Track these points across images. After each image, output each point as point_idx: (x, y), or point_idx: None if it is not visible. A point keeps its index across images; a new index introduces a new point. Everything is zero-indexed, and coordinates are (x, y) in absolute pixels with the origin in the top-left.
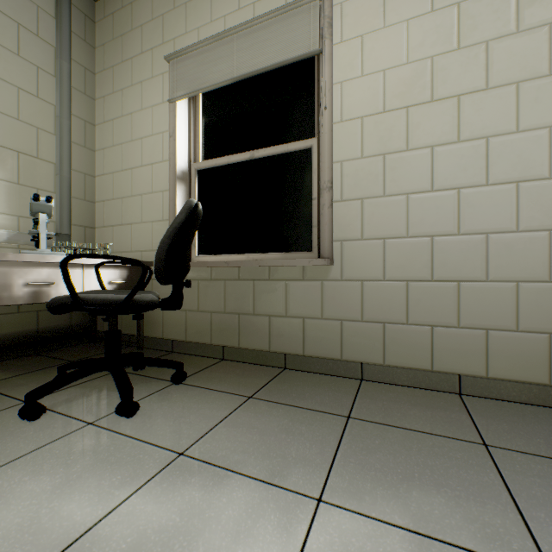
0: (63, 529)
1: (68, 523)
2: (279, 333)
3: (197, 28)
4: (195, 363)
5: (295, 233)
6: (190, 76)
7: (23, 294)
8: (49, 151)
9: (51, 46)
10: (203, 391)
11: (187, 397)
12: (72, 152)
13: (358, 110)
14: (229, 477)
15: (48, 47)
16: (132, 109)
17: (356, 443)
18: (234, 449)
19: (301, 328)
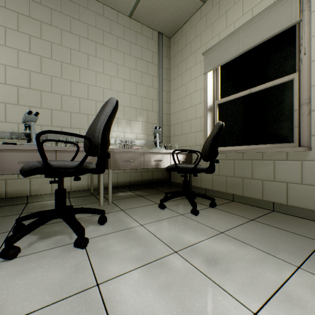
0: (186, 241)
1: (187, 240)
2: (269, 190)
3: (218, 34)
4: (218, 200)
5: (280, 132)
6: (214, 59)
7: (153, 164)
8: (155, 107)
9: (156, 65)
10: (225, 212)
11: (218, 213)
12: (162, 106)
13: None
14: (246, 246)
15: (155, 66)
16: (186, 82)
17: None
18: (246, 237)
19: (285, 188)
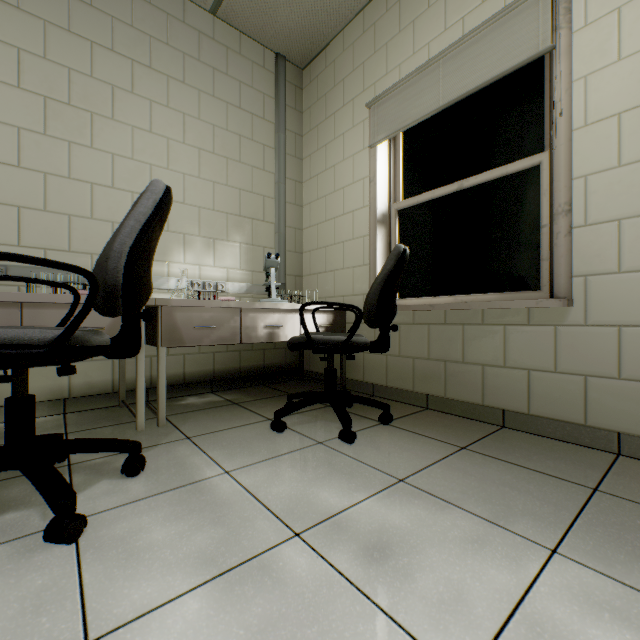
0: (324, 505)
1: (326, 503)
2: (495, 385)
3: (397, 66)
4: (397, 408)
5: (516, 269)
6: (391, 117)
7: (263, 334)
8: (271, 214)
9: (272, 123)
10: (410, 434)
11: (396, 437)
12: (286, 211)
13: (612, 106)
14: (450, 508)
15: (270, 125)
16: (334, 162)
17: (605, 516)
18: (451, 488)
19: (525, 381)
